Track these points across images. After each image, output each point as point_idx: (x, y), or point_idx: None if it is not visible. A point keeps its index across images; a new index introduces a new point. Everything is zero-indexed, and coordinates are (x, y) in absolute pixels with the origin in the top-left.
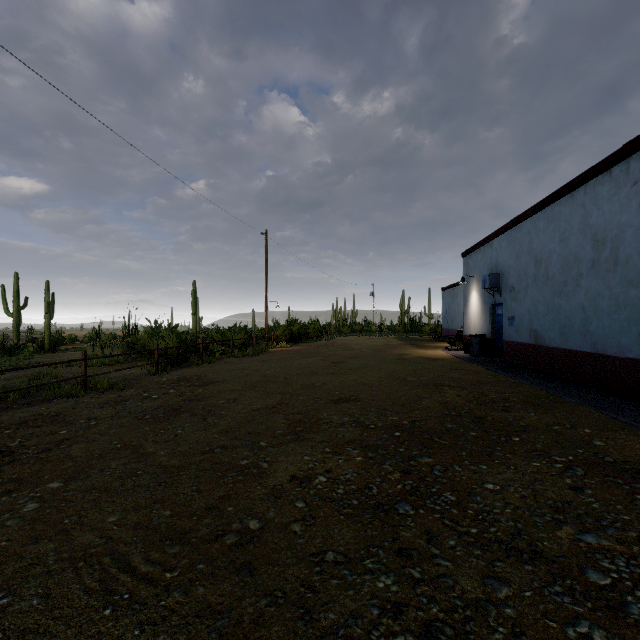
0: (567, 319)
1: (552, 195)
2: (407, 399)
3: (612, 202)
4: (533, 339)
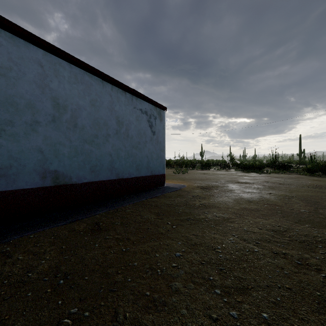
0: (98, 161)
1: (88, 65)
2: (232, 202)
3: (126, 108)
4: (51, 180)
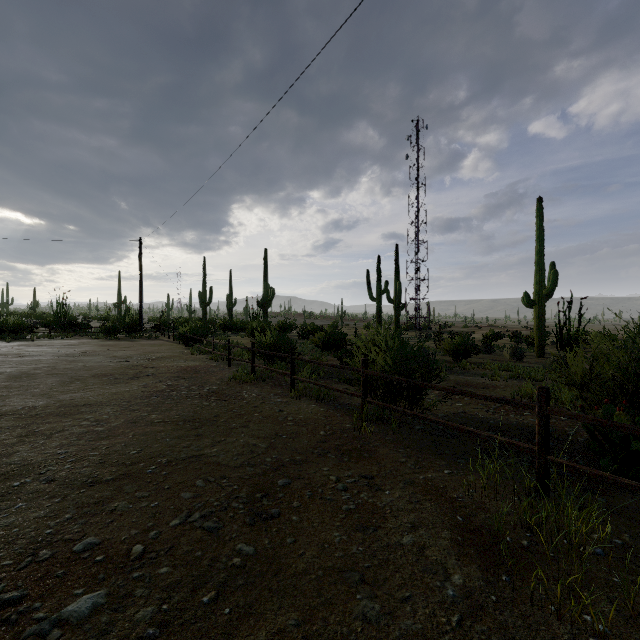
0: None
1: None
2: None
3: None
4: None
